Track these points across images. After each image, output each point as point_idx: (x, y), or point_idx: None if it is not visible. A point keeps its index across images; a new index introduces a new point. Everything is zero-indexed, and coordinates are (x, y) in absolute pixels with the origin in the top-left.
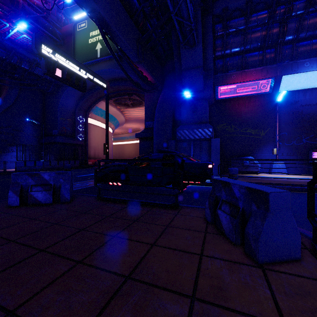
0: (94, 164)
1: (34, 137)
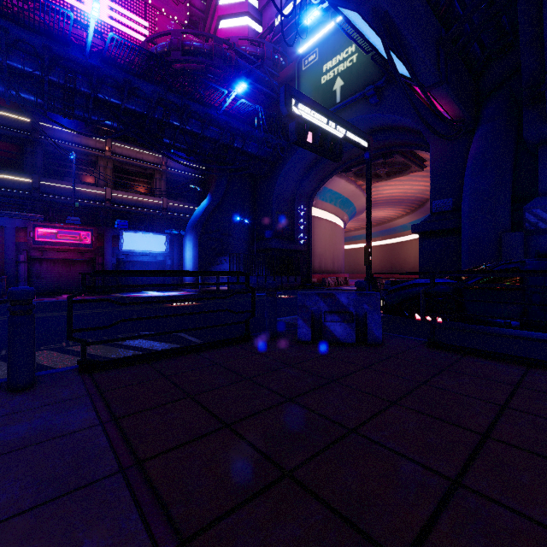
0: (321, 283)
1: (244, 243)
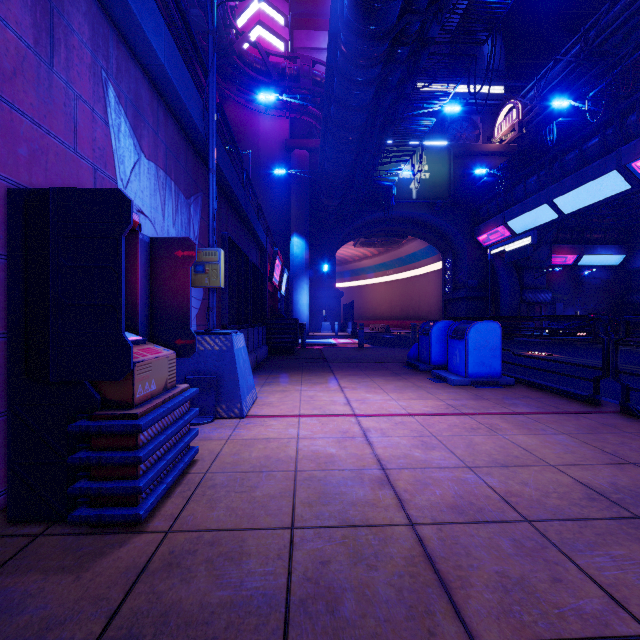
0: None
1: None
